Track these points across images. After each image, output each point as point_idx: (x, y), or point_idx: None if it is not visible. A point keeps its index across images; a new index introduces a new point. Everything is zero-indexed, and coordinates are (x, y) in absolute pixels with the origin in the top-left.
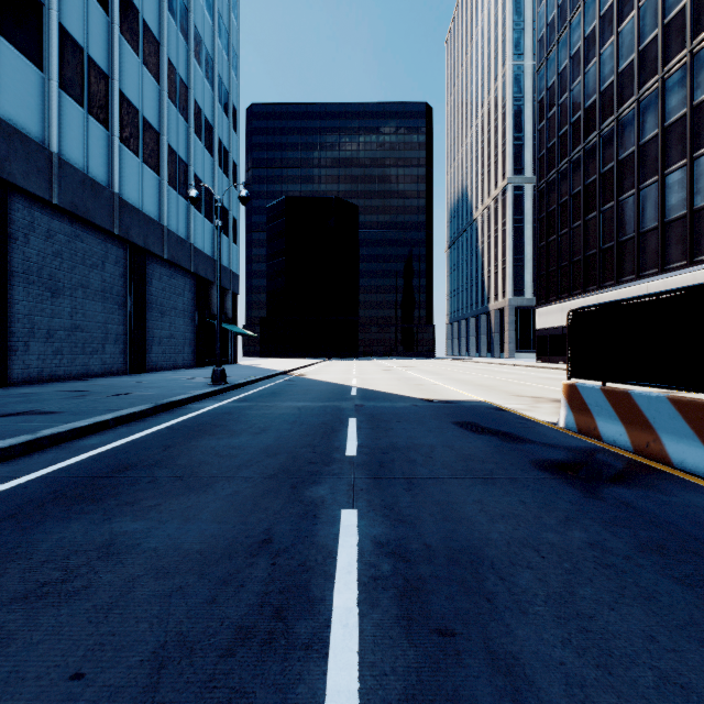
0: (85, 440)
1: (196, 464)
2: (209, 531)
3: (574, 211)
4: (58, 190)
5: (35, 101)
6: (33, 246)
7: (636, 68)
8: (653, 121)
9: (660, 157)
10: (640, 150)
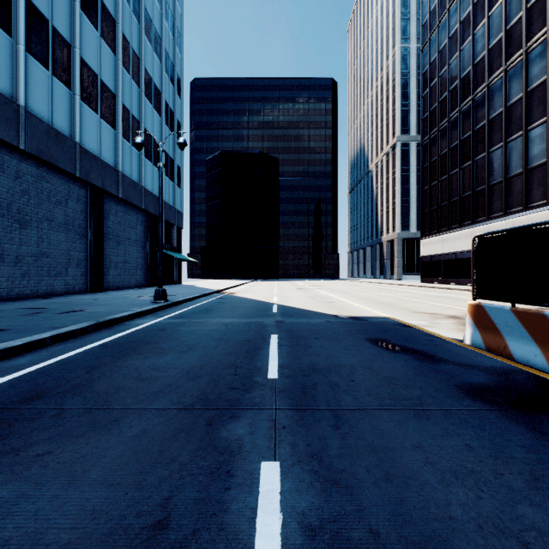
0: (15, 360)
1: (112, 390)
2: (91, 504)
3: (452, 161)
4: (25, 138)
5: (4, 61)
6: (3, 185)
7: (504, 44)
8: (518, 87)
9: (524, 116)
10: (507, 110)
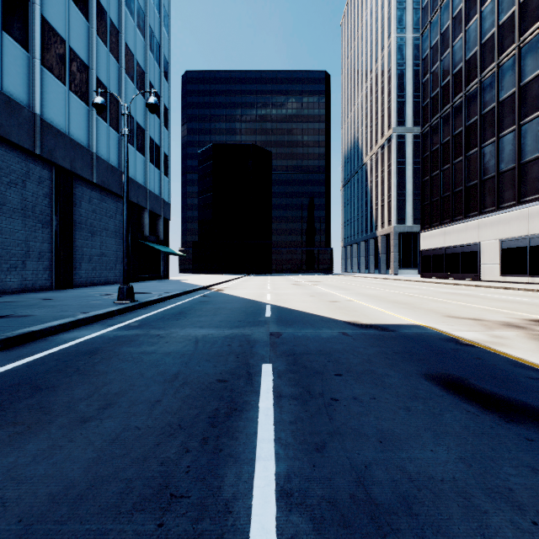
0: None
1: None
2: None
3: (456, 149)
4: None
5: None
6: None
7: (517, 19)
8: (534, 63)
9: None
10: (521, 90)
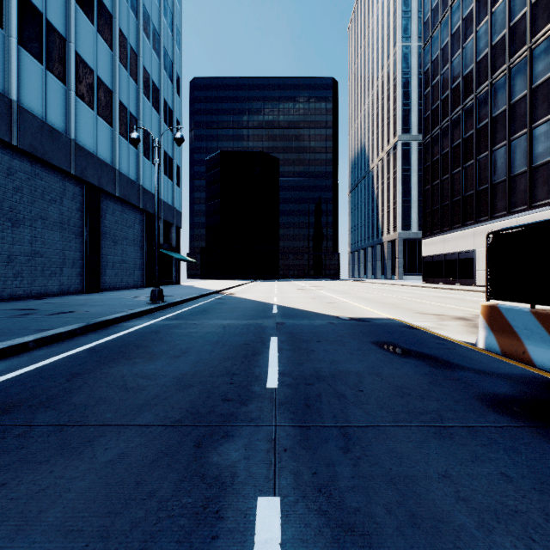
0: None
1: (92, 403)
2: None
3: (454, 160)
4: (18, 134)
5: None
6: None
7: (507, 41)
8: (522, 84)
9: (528, 114)
10: (511, 108)
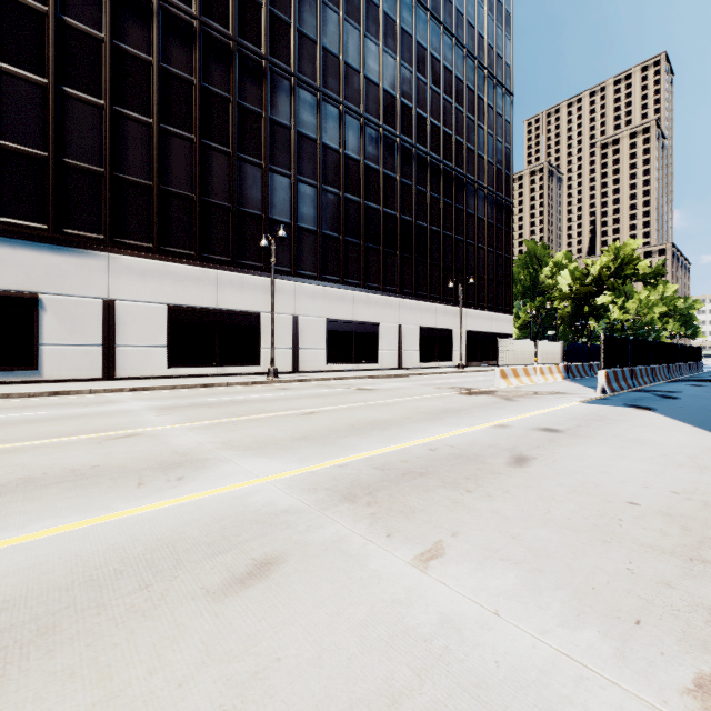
0: None
1: None
2: None
3: None
4: None
5: None
6: None
7: None
8: None
9: None
10: None
